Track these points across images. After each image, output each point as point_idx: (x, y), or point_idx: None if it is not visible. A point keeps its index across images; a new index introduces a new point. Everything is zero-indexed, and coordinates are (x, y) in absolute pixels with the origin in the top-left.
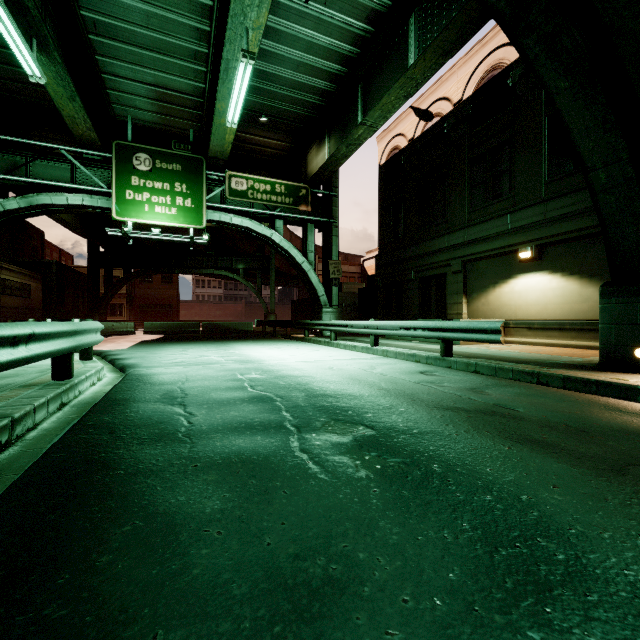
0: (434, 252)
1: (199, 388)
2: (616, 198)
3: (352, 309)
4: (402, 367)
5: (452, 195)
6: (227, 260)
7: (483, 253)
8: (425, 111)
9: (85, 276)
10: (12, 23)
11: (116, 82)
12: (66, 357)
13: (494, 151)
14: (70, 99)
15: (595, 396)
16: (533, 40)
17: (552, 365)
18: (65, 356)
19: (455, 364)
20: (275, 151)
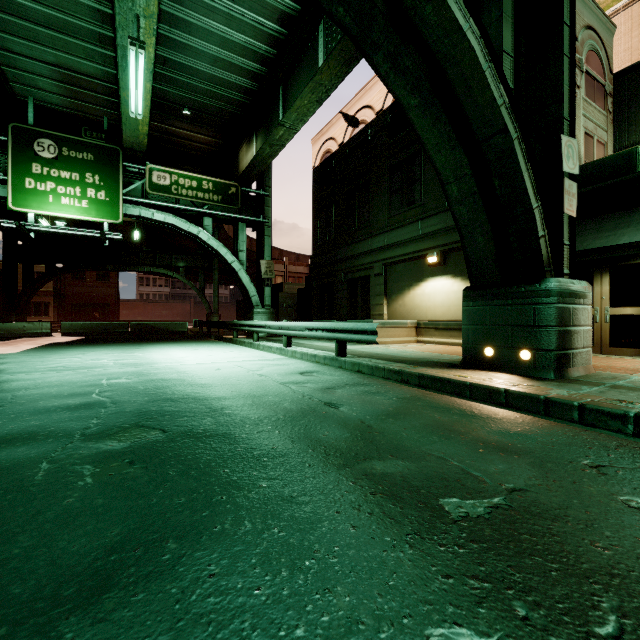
0: (360, 255)
1: (36, 395)
2: (467, 210)
3: (293, 309)
4: (290, 368)
5: (375, 200)
6: (166, 257)
7: (399, 257)
8: (353, 117)
9: (0, 271)
10: None
11: (11, 58)
12: None
13: (408, 160)
14: None
15: (429, 392)
16: (381, 57)
17: (424, 363)
18: None
19: (345, 364)
20: (205, 146)
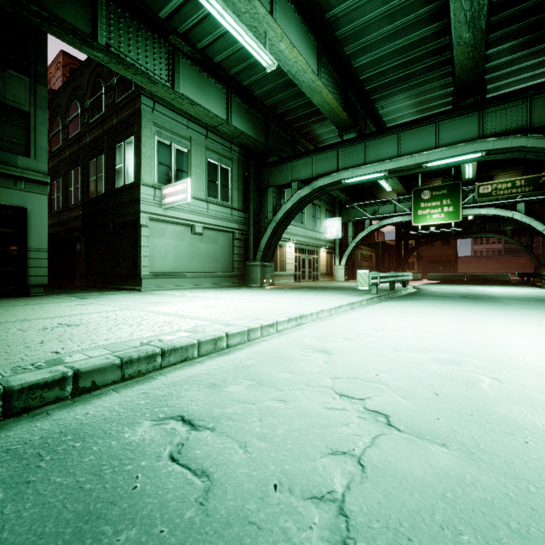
0: None
1: (440, 292)
2: None
3: None
4: None
5: None
6: (494, 225)
7: None
8: None
9: (393, 246)
10: (385, 183)
11: None
12: (405, 282)
13: None
14: (397, 185)
15: None
16: None
17: None
18: (405, 281)
19: None
20: None
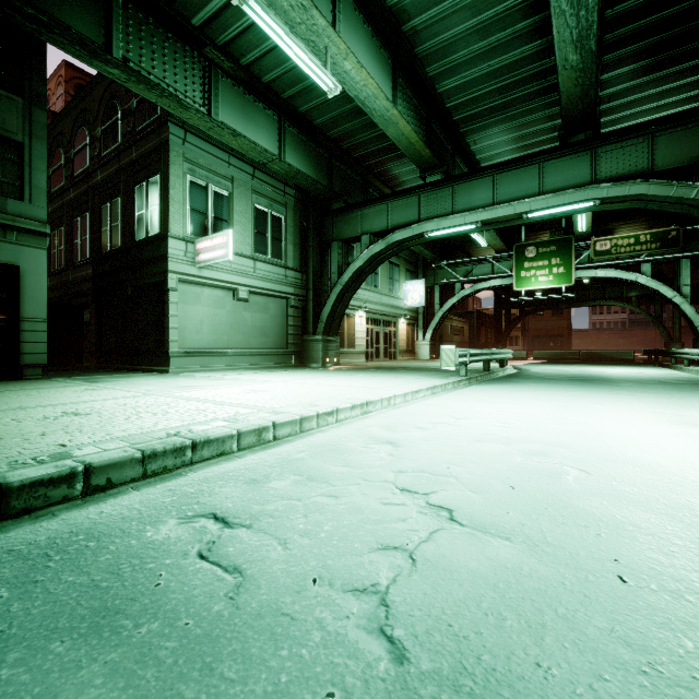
0: None
1: (545, 373)
2: None
3: None
4: (673, 376)
5: None
6: (616, 290)
7: None
8: None
9: (491, 317)
10: (480, 237)
11: None
12: (503, 361)
13: None
14: (494, 240)
15: None
16: None
17: None
18: (503, 360)
19: None
20: None
